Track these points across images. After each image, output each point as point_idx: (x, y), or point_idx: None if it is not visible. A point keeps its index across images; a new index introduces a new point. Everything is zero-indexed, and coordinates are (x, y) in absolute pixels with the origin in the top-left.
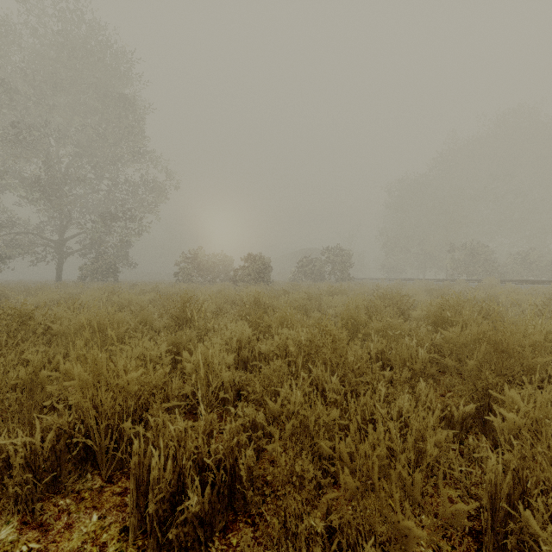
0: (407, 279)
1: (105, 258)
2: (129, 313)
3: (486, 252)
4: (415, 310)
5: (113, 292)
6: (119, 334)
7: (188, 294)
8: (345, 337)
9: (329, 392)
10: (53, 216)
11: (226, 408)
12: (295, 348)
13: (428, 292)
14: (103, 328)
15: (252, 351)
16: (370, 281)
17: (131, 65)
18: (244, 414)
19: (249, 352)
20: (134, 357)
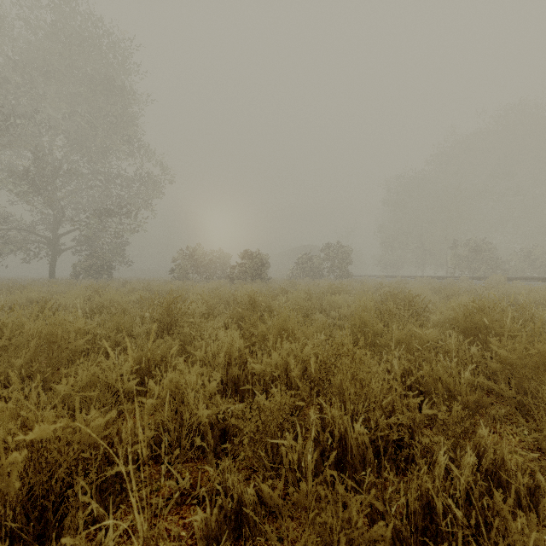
0: (407, 277)
1: (99, 255)
2: (109, 315)
3: (489, 248)
4: (430, 312)
5: (98, 291)
6: (76, 347)
7: (178, 293)
8: (369, 359)
9: (351, 444)
10: (47, 212)
11: (205, 455)
12: (298, 366)
13: (434, 291)
14: (56, 340)
15: (244, 367)
16: (369, 278)
17: (125, 57)
18: (226, 482)
19: (241, 368)
20: (84, 383)
